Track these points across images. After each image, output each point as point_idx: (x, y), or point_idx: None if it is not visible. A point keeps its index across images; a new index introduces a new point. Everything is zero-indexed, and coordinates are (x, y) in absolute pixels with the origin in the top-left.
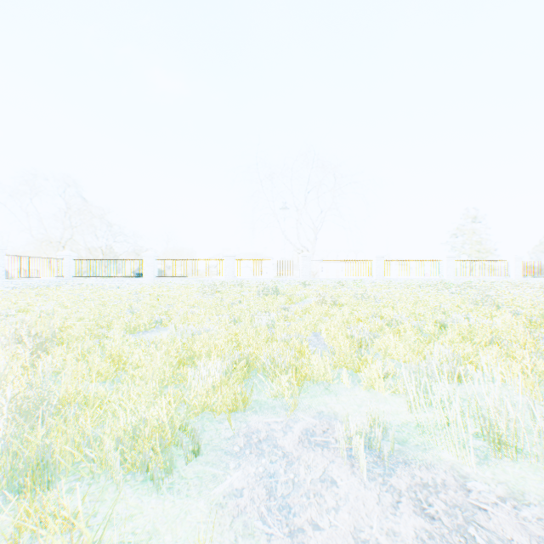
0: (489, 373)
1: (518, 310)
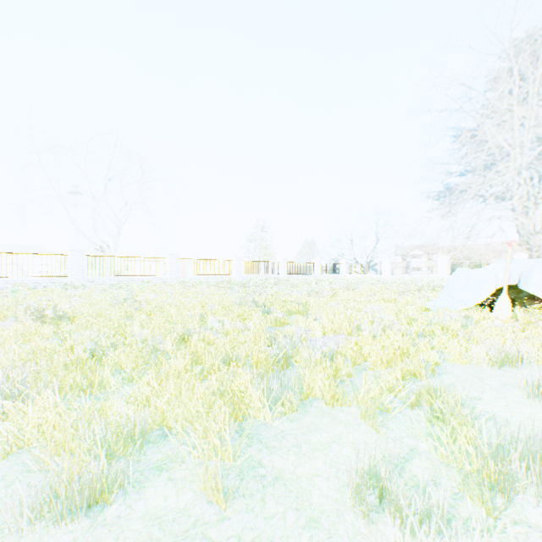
0: None
1: (271, 308)
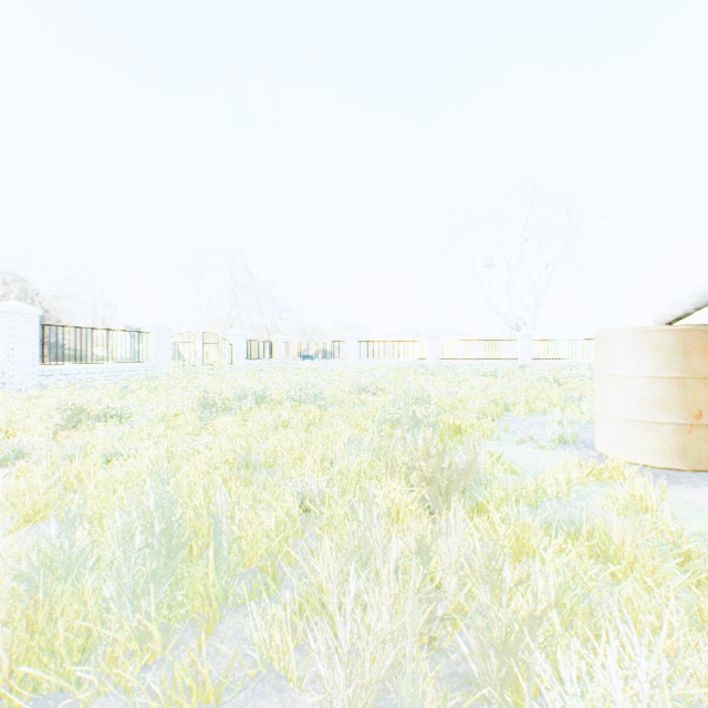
0: None
1: None
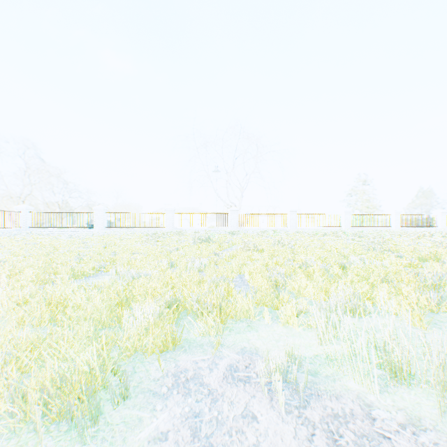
0: (386, 309)
1: (401, 254)
